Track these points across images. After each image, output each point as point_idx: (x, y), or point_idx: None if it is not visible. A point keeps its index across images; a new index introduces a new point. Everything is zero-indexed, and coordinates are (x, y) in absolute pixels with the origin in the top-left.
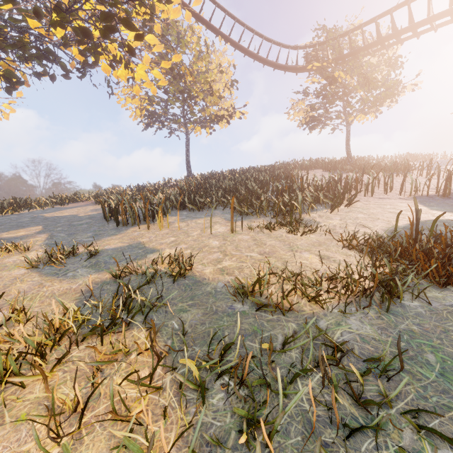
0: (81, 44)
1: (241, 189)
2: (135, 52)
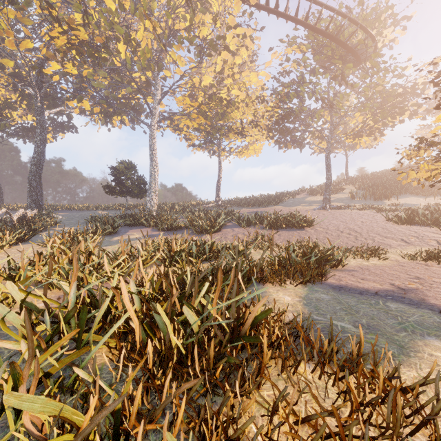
0: (354, 138)
1: (406, 186)
2: (377, 139)
